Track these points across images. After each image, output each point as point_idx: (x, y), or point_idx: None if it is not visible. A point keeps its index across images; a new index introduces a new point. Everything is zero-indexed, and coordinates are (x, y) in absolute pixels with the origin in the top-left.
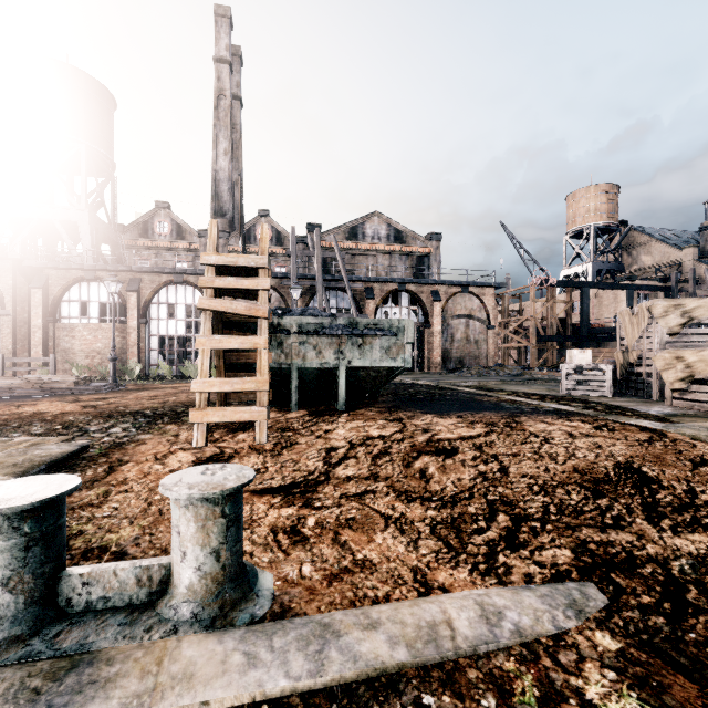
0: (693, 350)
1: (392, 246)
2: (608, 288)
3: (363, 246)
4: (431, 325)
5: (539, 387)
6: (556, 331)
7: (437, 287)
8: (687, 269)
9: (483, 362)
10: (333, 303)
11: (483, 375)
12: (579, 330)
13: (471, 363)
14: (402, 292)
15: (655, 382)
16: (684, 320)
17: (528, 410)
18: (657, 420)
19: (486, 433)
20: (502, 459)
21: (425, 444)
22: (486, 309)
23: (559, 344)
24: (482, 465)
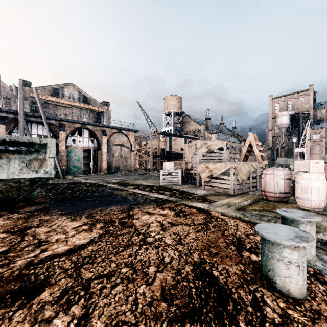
0: (212, 163)
1: (81, 104)
2: (179, 137)
3: (62, 101)
4: (102, 148)
5: (151, 181)
6: (160, 154)
7: (105, 128)
8: (202, 132)
9: (129, 168)
10: (34, 131)
11: (128, 175)
12: (168, 153)
13: (123, 168)
14: (84, 129)
15: (197, 177)
16: (207, 150)
17: (141, 201)
18: (203, 201)
19: (99, 236)
20: (93, 290)
21: (16, 274)
22: (130, 142)
23: (161, 159)
24: (62, 314)
